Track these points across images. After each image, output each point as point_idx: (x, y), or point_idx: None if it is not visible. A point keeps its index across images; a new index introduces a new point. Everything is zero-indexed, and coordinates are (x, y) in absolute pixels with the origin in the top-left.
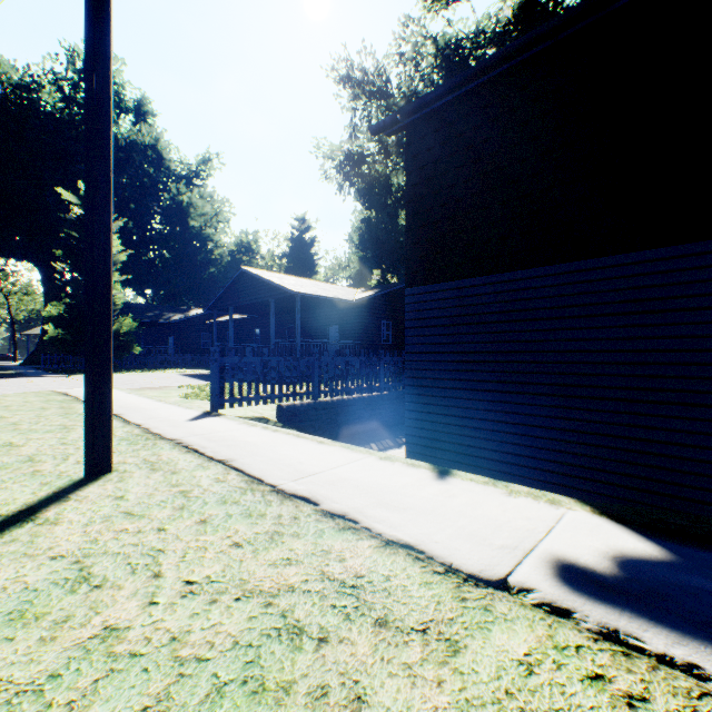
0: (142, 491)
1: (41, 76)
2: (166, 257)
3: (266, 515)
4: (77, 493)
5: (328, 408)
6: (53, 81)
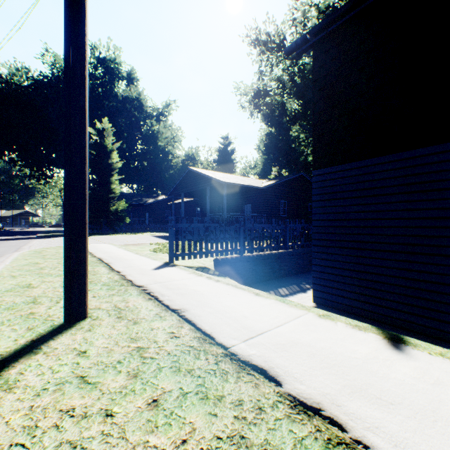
0: (104, 345)
1: None
2: (144, 165)
3: (224, 399)
4: (49, 343)
5: (250, 261)
6: None
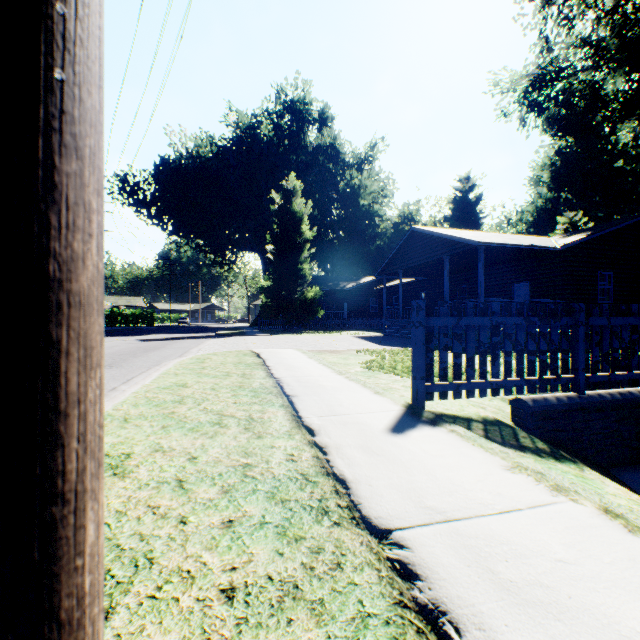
0: None
1: (261, 116)
2: (341, 236)
3: None
4: None
5: (605, 409)
6: (268, 117)
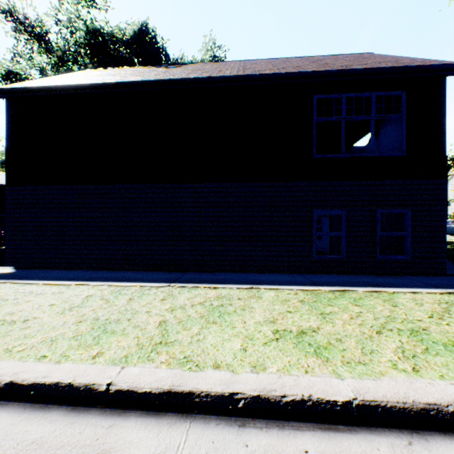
0: None
1: None
2: None
3: None
4: None
5: None
6: None
